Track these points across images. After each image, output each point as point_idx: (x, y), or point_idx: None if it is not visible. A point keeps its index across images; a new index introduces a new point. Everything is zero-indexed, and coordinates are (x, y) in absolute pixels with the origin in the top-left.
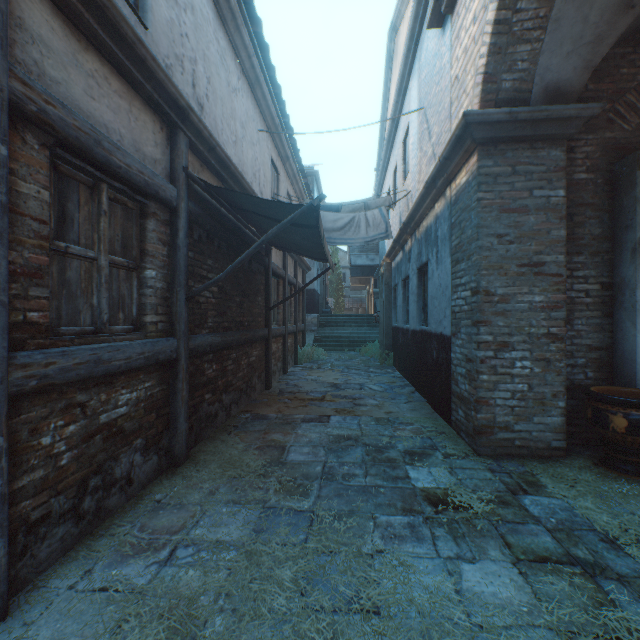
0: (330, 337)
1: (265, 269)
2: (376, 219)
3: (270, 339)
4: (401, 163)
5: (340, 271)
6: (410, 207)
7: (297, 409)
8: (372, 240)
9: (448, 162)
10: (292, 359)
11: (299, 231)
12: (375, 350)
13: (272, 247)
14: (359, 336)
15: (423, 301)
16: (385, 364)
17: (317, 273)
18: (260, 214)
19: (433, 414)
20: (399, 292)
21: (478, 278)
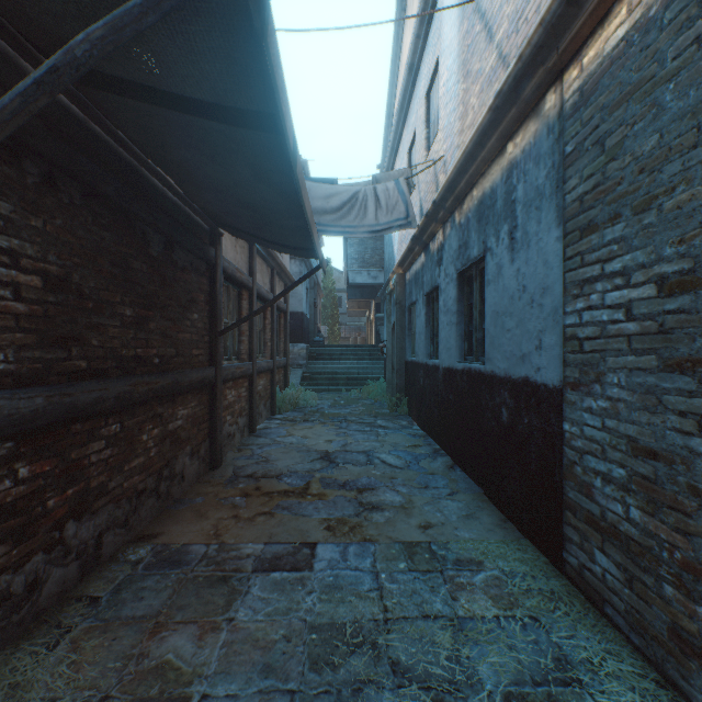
0: (323, 373)
1: (210, 267)
2: (391, 197)
3: (219, 384)
4: (423, 127)
5: (335, 294)
6: (442, 181)
7: (253, 524)
8: (385, 229)
9: (570, 11)
10: (267, 408)
11: (240, 147)
12: (381, 391)
13: (222, 231)
14: (359, 372)
15: (467, 323)
16: (396, 412)
17: (307, 293)
18: (128, 81)
19: (507, 527)
20: (419, 313)
21: (701, 246)
